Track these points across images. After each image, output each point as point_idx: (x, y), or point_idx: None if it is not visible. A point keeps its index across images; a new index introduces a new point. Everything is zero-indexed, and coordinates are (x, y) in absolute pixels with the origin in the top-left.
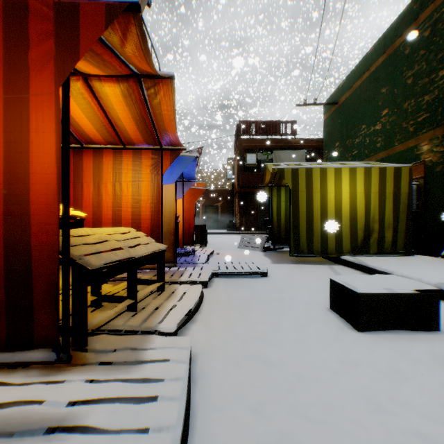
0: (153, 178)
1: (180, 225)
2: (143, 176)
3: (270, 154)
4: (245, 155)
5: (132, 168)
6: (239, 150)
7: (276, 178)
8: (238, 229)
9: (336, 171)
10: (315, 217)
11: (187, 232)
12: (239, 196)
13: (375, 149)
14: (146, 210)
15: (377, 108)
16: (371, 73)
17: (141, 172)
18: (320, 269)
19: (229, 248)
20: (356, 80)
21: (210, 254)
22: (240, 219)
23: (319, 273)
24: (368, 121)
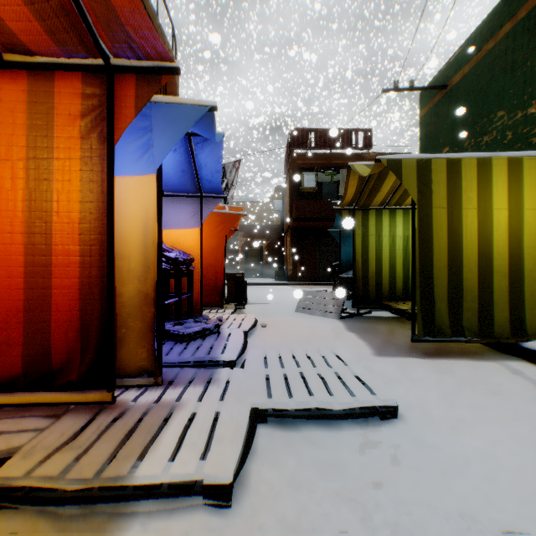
0: (88, 152)
1: (195, 276)
2: (61, 145)
3: (336, 174)
4: (301, 176)
5: (29, 122)
6: (292, 169)
7: (363, 194)
8: (290, 278)
9: (509, 165)
10: (465, 260)
11: (212, 285)
12: (292, 233)
13: (527, 147)
14: (67, 239)
15: (532, 78)
16: (517, 23)
17: (53, 134)
18: (497, 378)
19: (282, 311)
20: (484, 43)
21: (249, 329)
22: (293, 265)
23: (517, 399)
24: (509, 103)
